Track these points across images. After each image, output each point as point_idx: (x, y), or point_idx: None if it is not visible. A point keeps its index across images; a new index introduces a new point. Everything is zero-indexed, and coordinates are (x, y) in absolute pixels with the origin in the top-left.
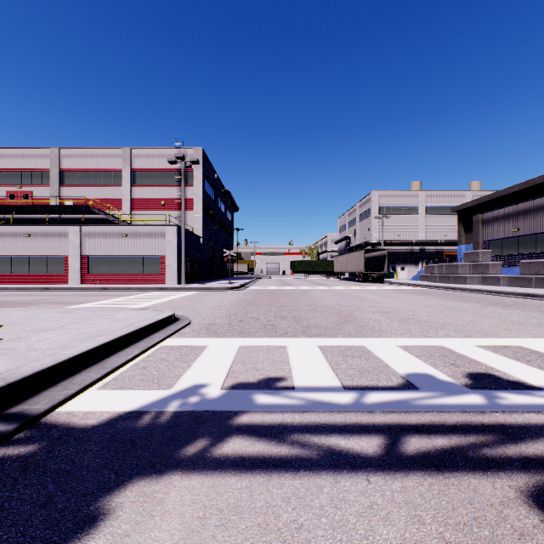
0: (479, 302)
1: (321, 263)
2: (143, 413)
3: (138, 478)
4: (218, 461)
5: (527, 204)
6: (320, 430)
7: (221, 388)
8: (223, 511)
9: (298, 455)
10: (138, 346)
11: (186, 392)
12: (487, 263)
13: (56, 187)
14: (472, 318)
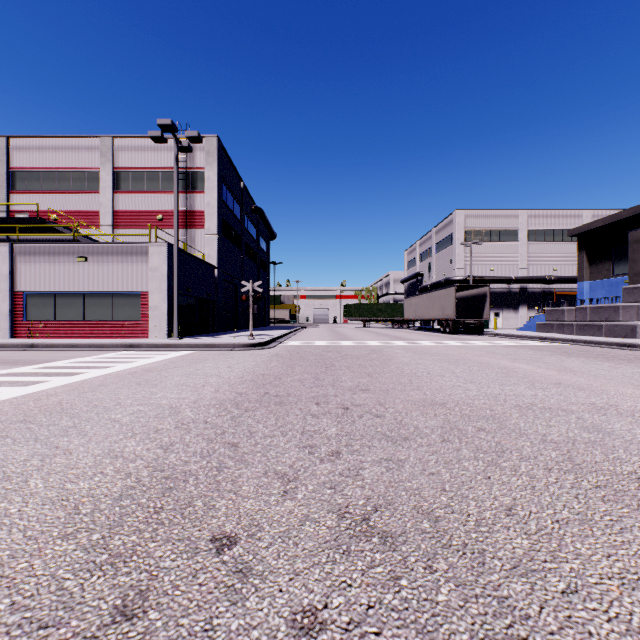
0: None
1: (386, 307)
2: None
3: None
4: None
5: None
6: None
7: None
8: None
9: None
10: None
11: None
12: None
13: (3, 194)
14: None
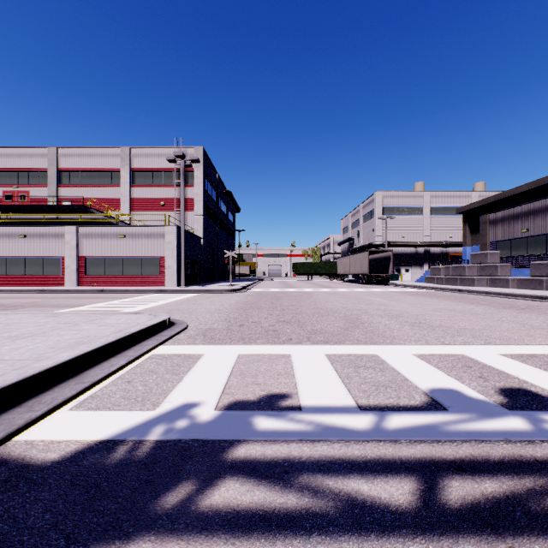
0: (491, 305)
1: (324, 264)
2: (118, 443)
3: (95, 547)
4: (205, 517)
5: (537, 204)
6: (336, 468)
7: (215, 408)
8: None
9: (309, 508)
10: (125, 355)
11: (173, 413)
12: (495, 265)
13: (54, 187)
14: (488, 322)
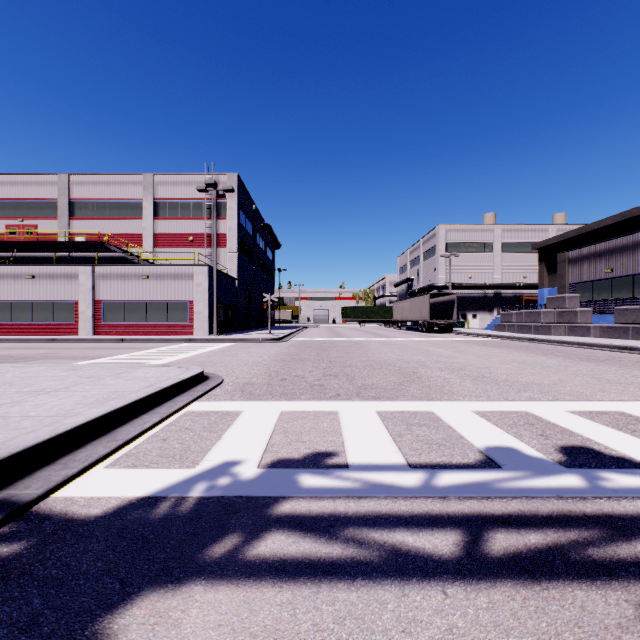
0: (567, 356)
1: (378, 309)
2: (160, 499)
3: (149, 589)
4: (253, 565)
5: (622, 240)
6: (382, 523)
7: (258, 465)
8: (258, 637)
9: (354, 557)
10: (157, 412)
11: (215, 471)
12: (575, 310)
13: (65, 220)
14: (560, 376)
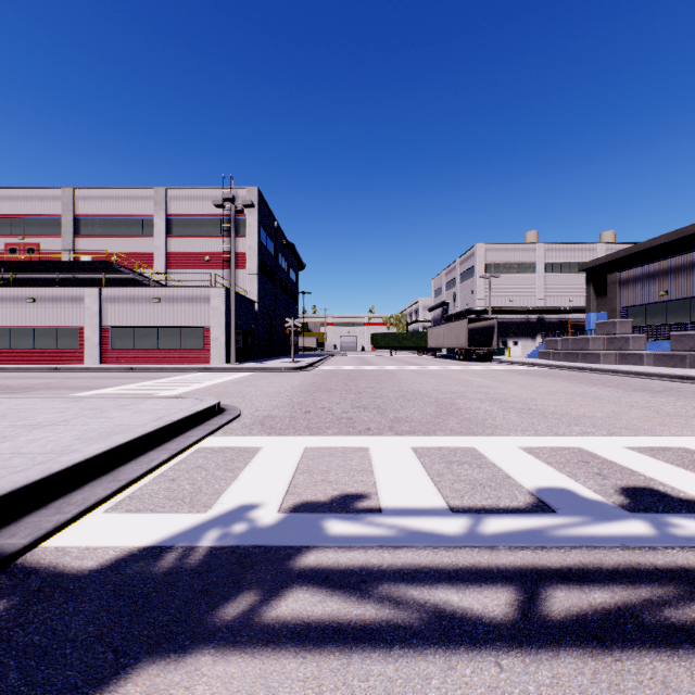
0: (620, 386)
1: (411, 336)
2: (165, 550)
3: (147, 660)
4: (271, 630)
5: (678, 259)
6: (421, 578)
7: (278, 510)
8: None
9: (391, 619)
10: (166, 448)
11: (229, 516)
12: (626, 336)
13: (70, 238)
14: (613, 408)
